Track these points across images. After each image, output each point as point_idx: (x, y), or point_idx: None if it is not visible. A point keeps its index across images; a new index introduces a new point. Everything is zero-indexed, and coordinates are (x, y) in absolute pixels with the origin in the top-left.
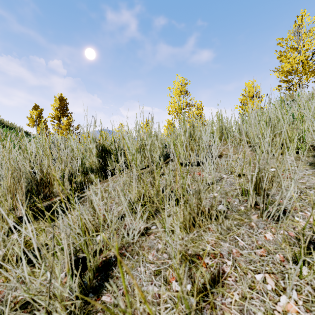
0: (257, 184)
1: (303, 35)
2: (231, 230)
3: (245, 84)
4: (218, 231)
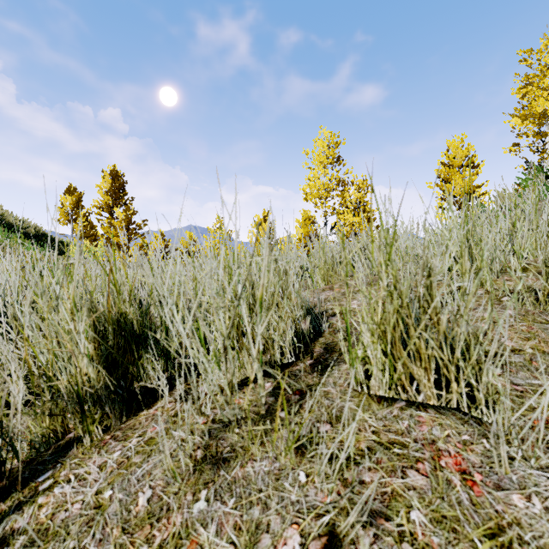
0: None
1: None
2: None
3: (447, 144)
4: None
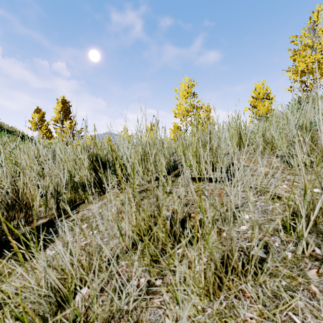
0: (307, 217)
1: (320, 31)
2: (280, 299)
3: (255, 86)
4: (260, 299)
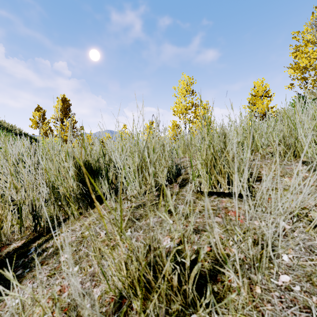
0: None
1: None
2: None
3: (254, 83)
4: None
